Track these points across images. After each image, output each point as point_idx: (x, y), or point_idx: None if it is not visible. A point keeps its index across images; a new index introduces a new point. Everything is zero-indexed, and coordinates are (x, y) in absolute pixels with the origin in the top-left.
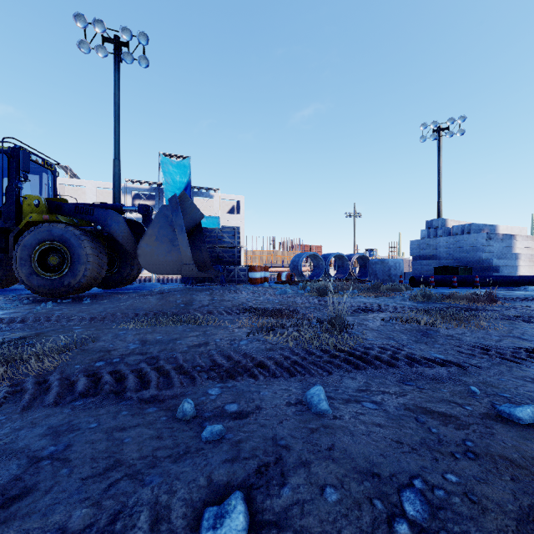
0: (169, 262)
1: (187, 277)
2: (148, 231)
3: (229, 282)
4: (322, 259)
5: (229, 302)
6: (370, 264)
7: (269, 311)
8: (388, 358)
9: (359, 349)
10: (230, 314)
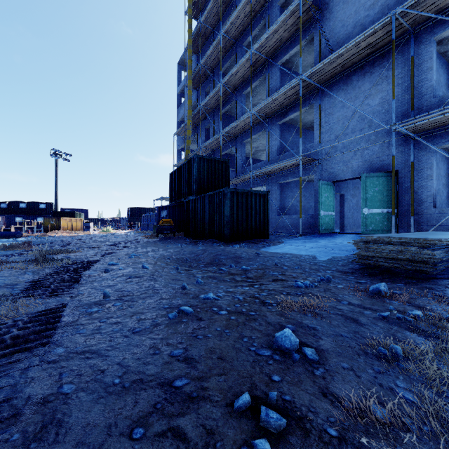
0: None
1: None
2: None
3: None
4: None
5: None
6: None
7: None
8: (92, 260)
9: (77, 261)
10: None
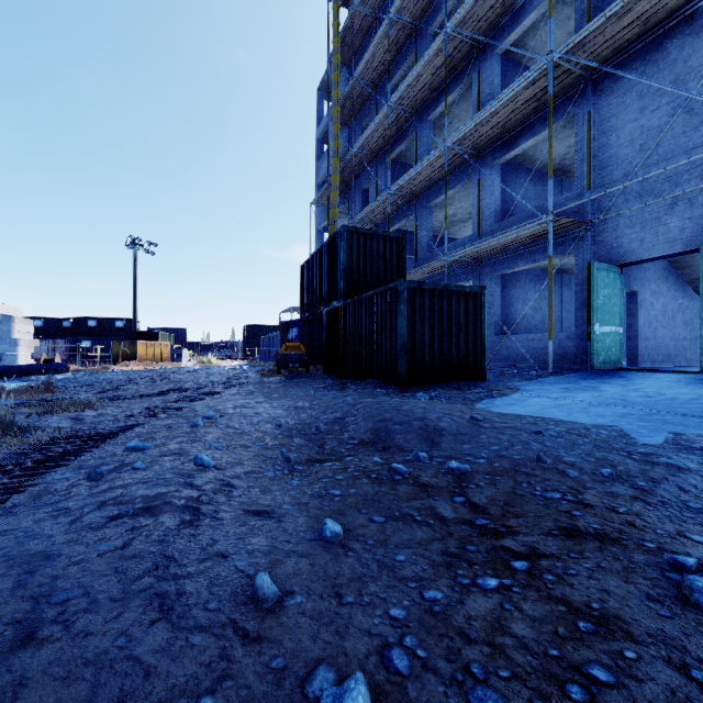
0: None
1: None
2: None
3: None
4: None
5: None
6: None
7: None
8: (109, 431)
9: (74, 435)
10: None
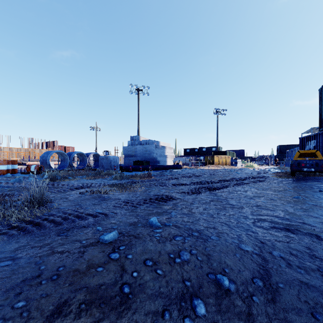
0: None
1: None
2: None
3: None
4: (67, 155)
5: None
6: (100, 159)
7: None
8: (60, 219)
9: (43, 217)
10: None
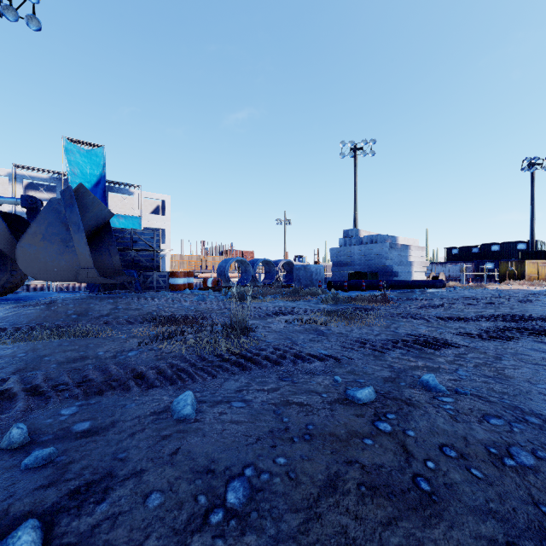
0: (62, 266)
1: (92, 284)
2: (31, 228)
3: (146, 289)
4: (249, 264)
5: (135, 311)
6: (295, 270)
7: (175, 318)
8: (276, 357)
9: (253, 351)
10: (132, 323)
